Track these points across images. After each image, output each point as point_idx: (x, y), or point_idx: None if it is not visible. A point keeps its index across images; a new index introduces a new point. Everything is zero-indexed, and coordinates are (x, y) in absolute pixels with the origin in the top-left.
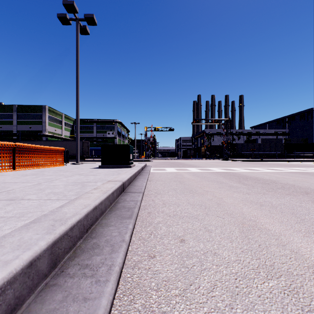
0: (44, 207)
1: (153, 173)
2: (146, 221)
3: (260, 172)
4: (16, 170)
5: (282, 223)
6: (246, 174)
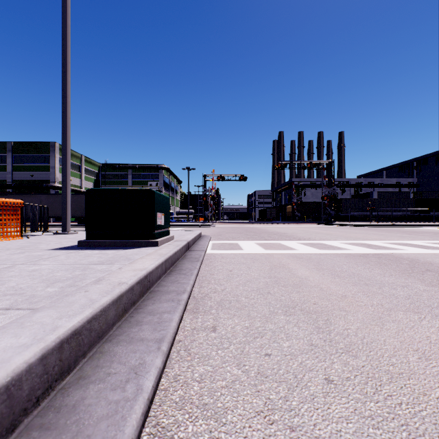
0: None
1: (213, 261)
2: None
3: None
4: None
5: None
6: None
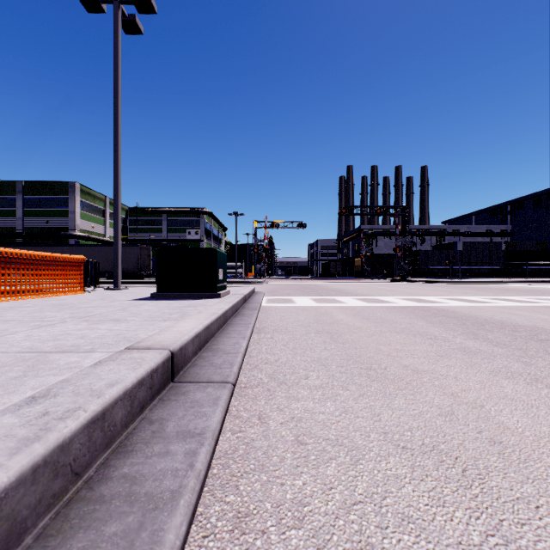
0: None
1: (268, 311)
2: None
3: (495, 308)
4: None
5: None
6: (468, 313)
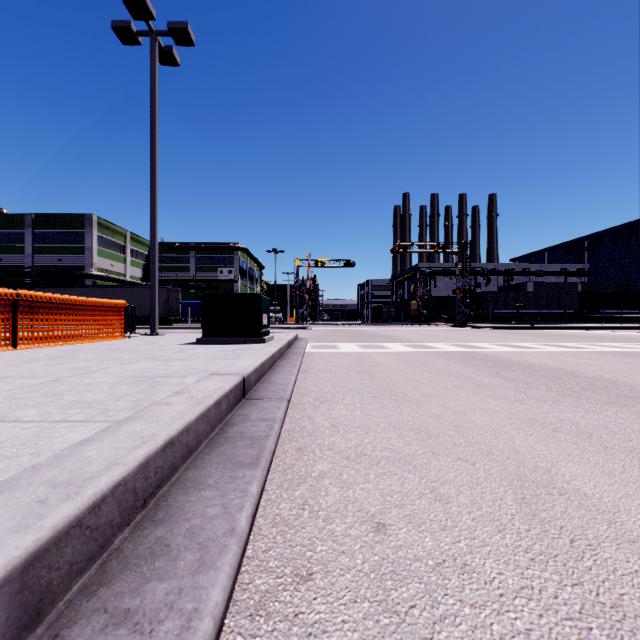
0: (46, 442)
1: (312, 355)
2: (293, 472)
3: (538, 353)
4: (19, 349)
5: (614, 477)
6: (507, 358)
